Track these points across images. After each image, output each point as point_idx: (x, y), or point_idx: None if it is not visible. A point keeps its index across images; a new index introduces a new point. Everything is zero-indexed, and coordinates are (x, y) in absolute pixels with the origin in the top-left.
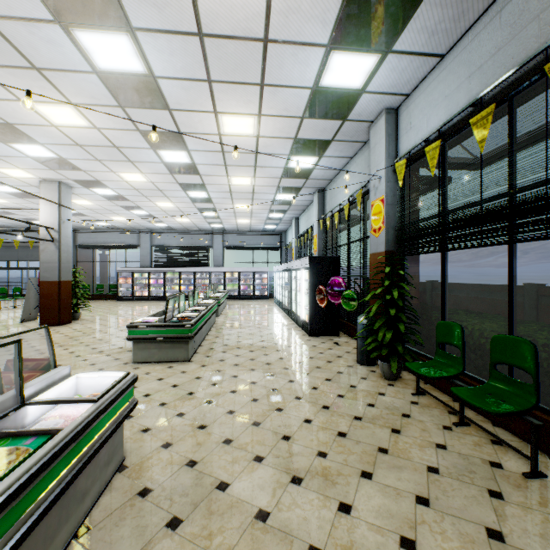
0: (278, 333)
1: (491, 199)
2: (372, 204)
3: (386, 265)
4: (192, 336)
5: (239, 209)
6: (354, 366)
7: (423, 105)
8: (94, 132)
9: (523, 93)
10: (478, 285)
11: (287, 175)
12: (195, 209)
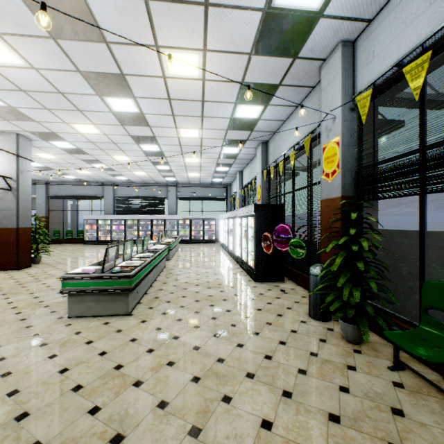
0: (224, 279)
1: None
2: (324, 147)
3: (342, 211)
4: (131, 288)
5: (189, 162)
6: (308, 322)
7: (392, 26)
8: (33, 74)
9: None
10: (404, 231)
11: (233, 127)
12: (149, 162)
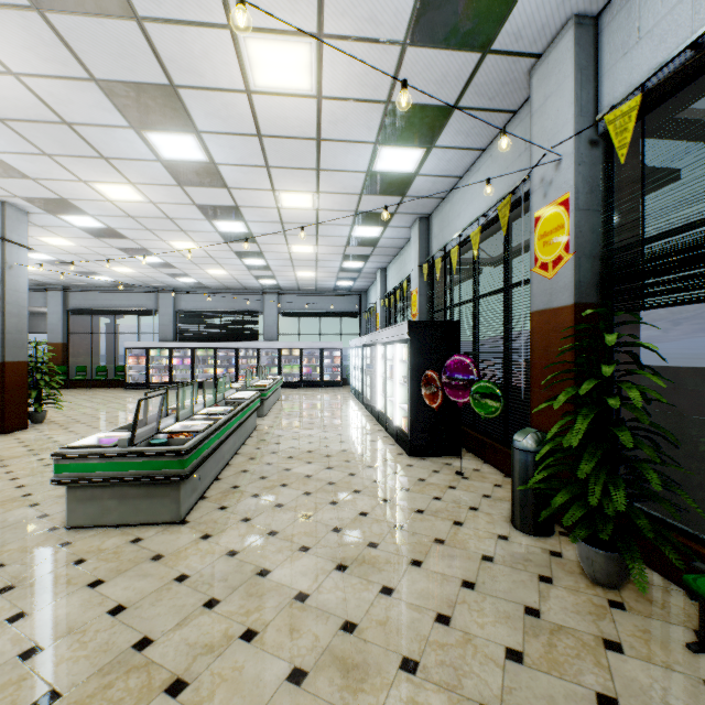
0: (355, 451)
1: None
2: (537, 215)
3: (575, 331)
4: (185, 474)
5: (297, 253)
6: (511, 537)
7: None
8: (12, 85)
9: None
10: (655, 368)
11: (371, 189)
12: (232, 253)
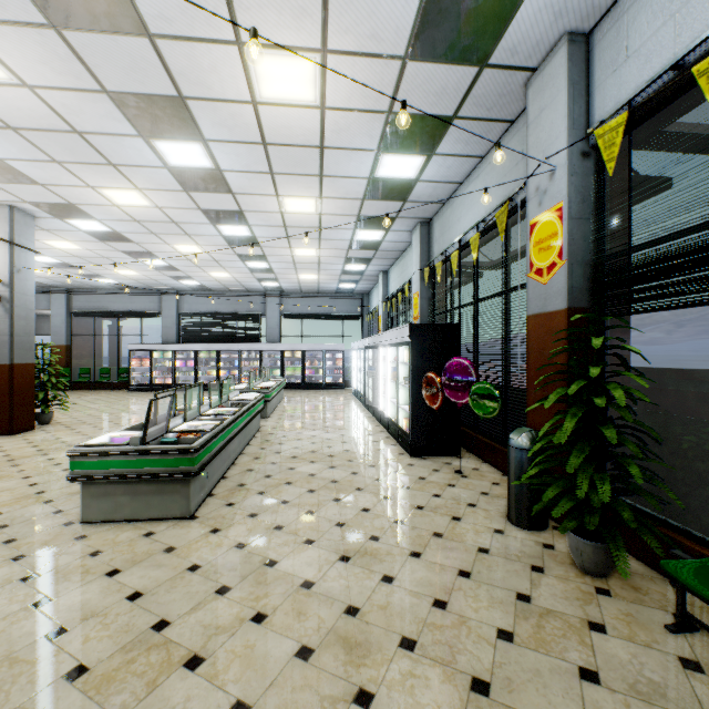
0: (358, 451)
1: None
2: (533, 223)
3: (568, 335)
4: (194, 471)
5: (300, 256)
6: (507, 531)
7: None
8: (26, 97)
9: None
10: (654, 370)
11: (373, 194)
12: (235, 256)
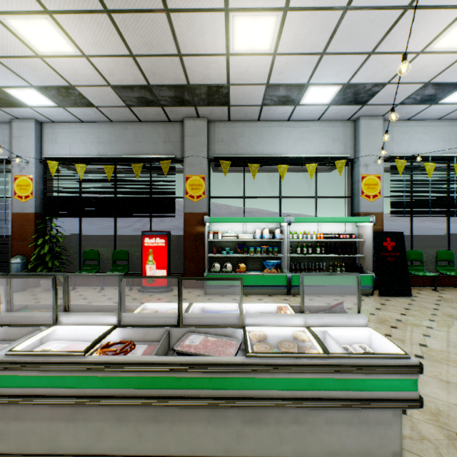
0: None
1: (111, 199)
2: (17, 177)
3: (36, 222)
4: None
5: None
6: (15, 294)
7: (67, 136)
8: None
9: (120, 163)
10: None
11: None
12: None
